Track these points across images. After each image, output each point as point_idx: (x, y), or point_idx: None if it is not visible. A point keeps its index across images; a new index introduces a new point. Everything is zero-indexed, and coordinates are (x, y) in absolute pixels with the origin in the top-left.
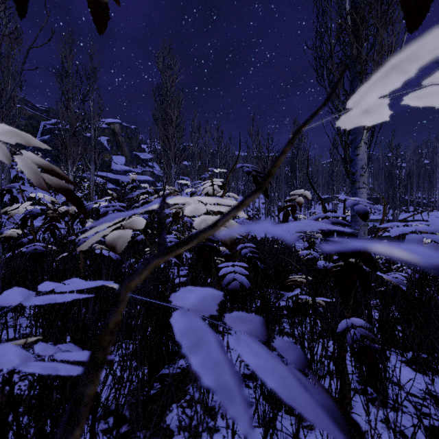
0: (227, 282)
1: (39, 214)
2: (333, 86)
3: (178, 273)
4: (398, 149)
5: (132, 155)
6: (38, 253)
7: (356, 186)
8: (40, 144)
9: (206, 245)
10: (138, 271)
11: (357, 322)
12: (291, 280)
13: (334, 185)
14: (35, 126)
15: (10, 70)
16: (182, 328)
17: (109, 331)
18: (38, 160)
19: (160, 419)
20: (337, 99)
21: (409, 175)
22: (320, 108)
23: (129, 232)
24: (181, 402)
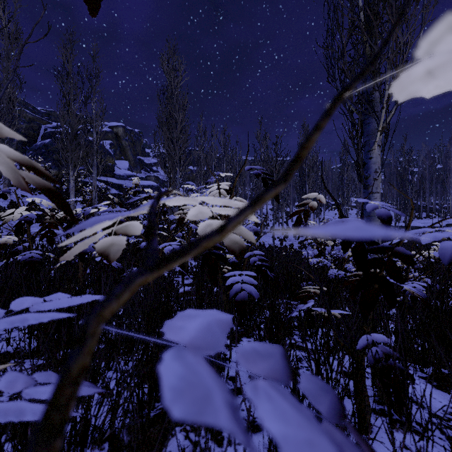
0: (234, 293)
1: (39, 220)
2: (385, 38)
3: (183, 282)
4: (410, 154)
5: (136, 159)
6: (34, 261)
7: (369, 190)
8: (13, 134)
9: (212, 253)
10: (116, 293)
11: (379, 338)
12: (304, 291)
13: (344, 190)
14: (35, 130)
15: (9, 72)
16: (174, 383)
17: (70, 381)
18: (13, 154)
19: (161, 445)
20: (349, 100)
21: (422, 180)
22: (368, 67)
23: (124, 239)
24: (184, 426)
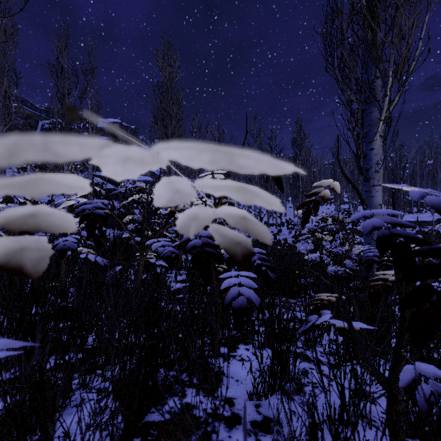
0: (231, 298)
1: None
2: None
3: (176, 278)
4: (401, 149)
5: None
6: None
7: (370, 183)
8: None
9: (205, 251)
10: None
11: (428, 370)
12: (316, 298)
13: None
14: (33, 125)
15: (5, 67)
16: None
17: None
18: None
19: None
20: (349, 89)
21: (413, 175)
22: None
23: (44, 241)
24: None
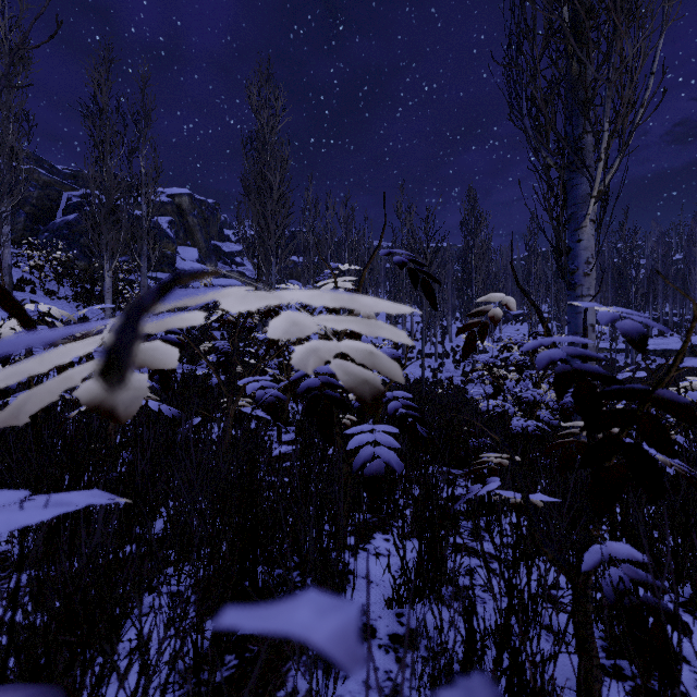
0: (362, 463)
1: None
2: None
3: (280, 438)
4: (633, 237)
5: (210, 246)
6: None
7: (577, 292)
8: None
9: (325, 395)
10: None
11: (621, 551)
12: (481, 461)
13: (532, 294)
14: (54, 199)
15: (12, 109)
16: None
17: None
18: None
19: None
20: (544, 148)
21: (652, 277)
22: None
23: (143, 379)
24: None
